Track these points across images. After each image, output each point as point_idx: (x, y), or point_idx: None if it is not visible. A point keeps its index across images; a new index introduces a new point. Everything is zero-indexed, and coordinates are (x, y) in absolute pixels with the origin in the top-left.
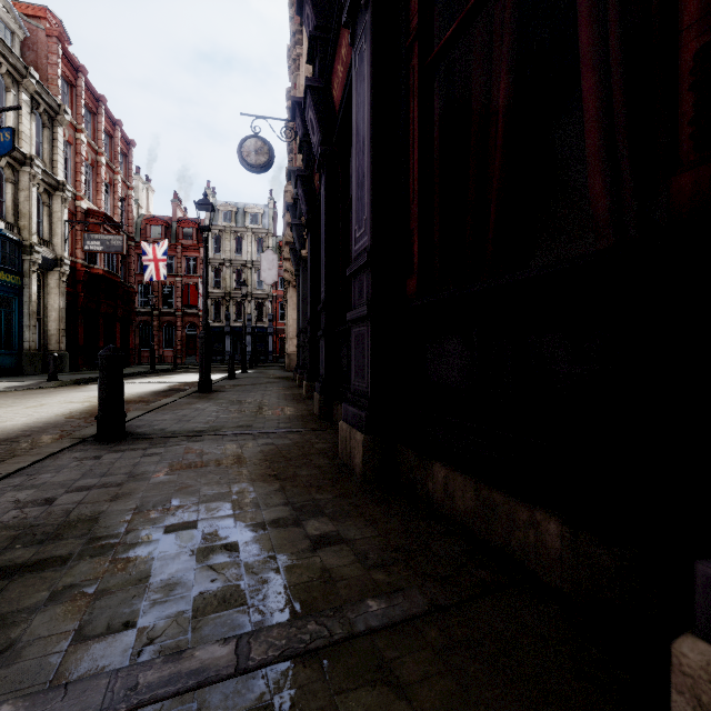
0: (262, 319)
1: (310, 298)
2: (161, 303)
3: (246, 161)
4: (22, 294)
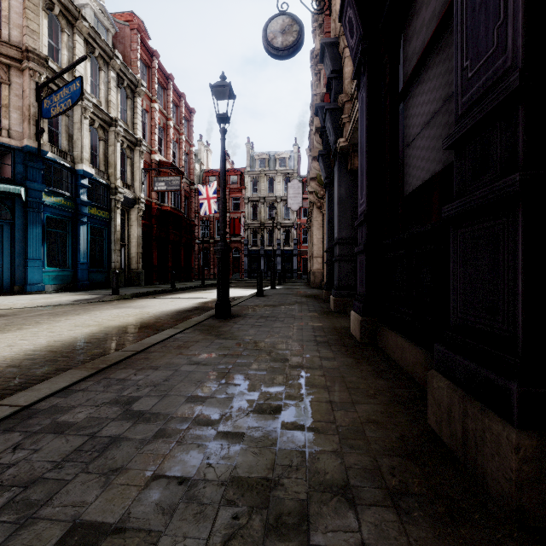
0: (289, 243)
1: (366, 178)
2: (215, 234)
3: (271, 45)
4: (110, 226)
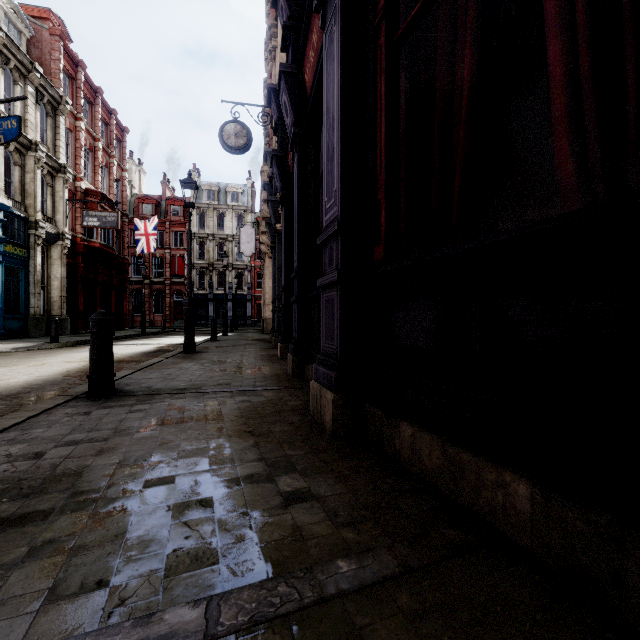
0: (242, 287)
1: (284, 267)
2: (152, 273)
3: (226, 144)
4: (28, 265)
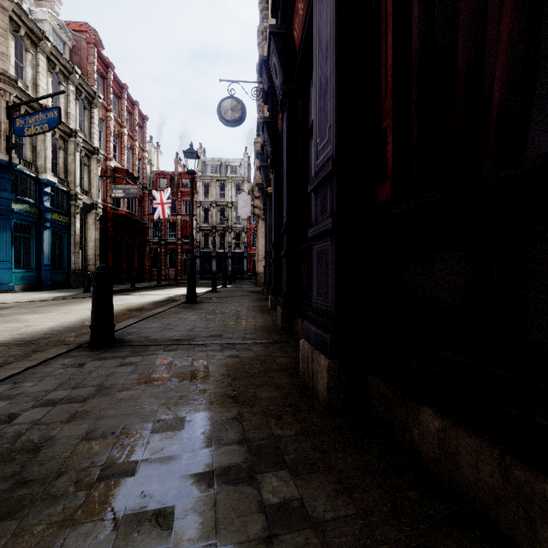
0: (239, 246)
1: (274, 225)
2: (167, 235)
3: (223, 118)
4: (70, 230)
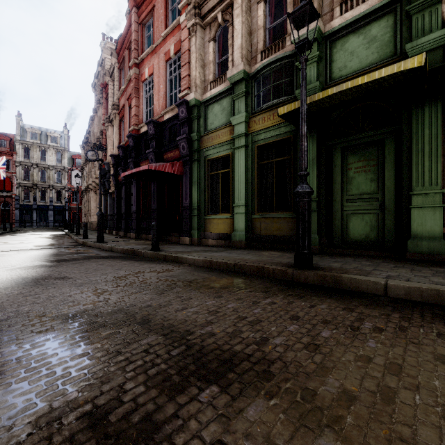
0: (60, 201)
1: (116, 208)
2: None
3: (89, 158)
4: None
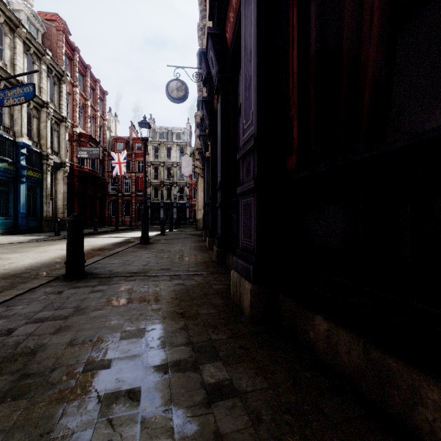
0: (183, 198)
1: (211, 182)
2: (123, 189)
3: (170, 96)
4: (42, 184)
